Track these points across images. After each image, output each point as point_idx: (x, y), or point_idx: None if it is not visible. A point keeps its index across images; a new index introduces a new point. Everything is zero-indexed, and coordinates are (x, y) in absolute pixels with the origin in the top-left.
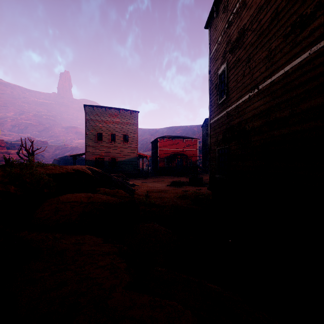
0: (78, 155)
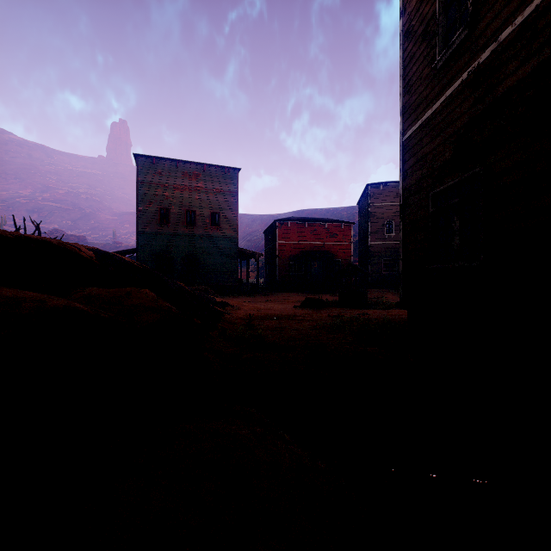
0: (126, 251)
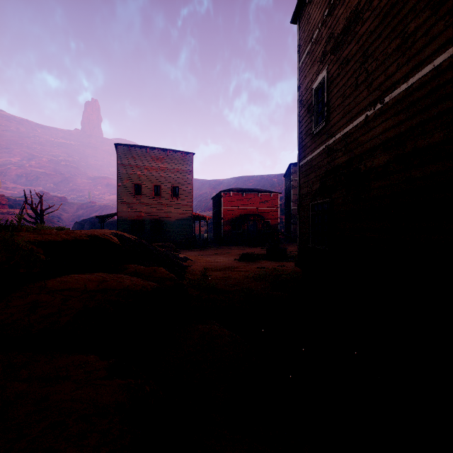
0: (107, 215)
